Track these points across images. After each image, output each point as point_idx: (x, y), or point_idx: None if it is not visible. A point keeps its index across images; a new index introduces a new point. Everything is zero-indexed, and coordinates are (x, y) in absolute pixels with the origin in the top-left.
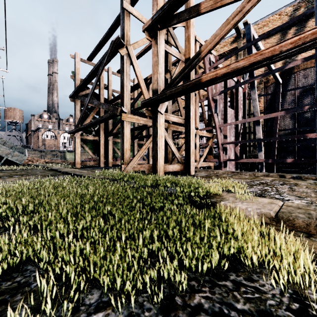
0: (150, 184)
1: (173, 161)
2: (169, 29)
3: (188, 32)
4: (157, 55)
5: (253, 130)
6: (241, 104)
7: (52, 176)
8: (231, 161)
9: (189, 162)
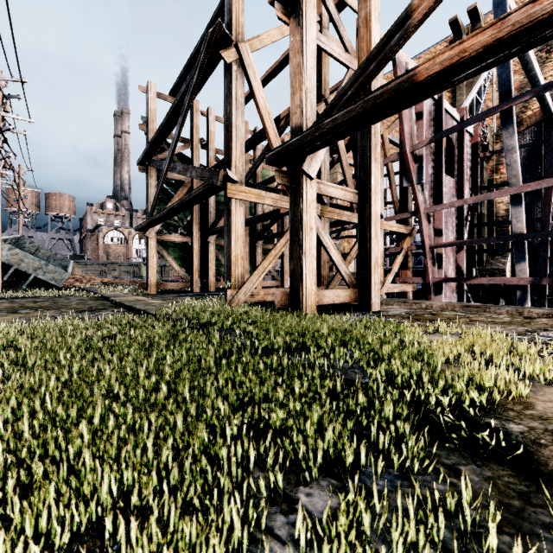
0: (285, 345)
1: (332, 281)
2: (326, 1)
3: (367, 8)
4: (300, 51)
5: (488, 220)
6: (468, 167)
7: (90, 312)
8: (449, 282)
9: (370, 285)
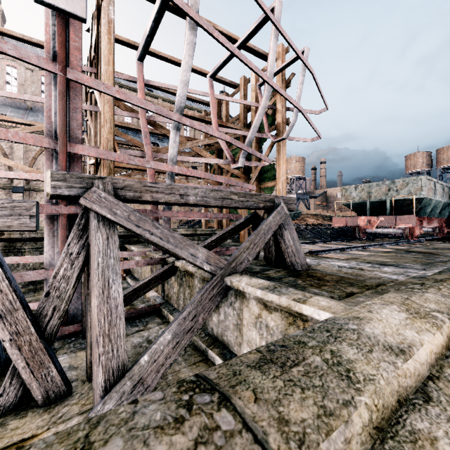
0: None
1: None
2: None
3: None
4: None
5: None
6: None
7: None
8: None
9: None
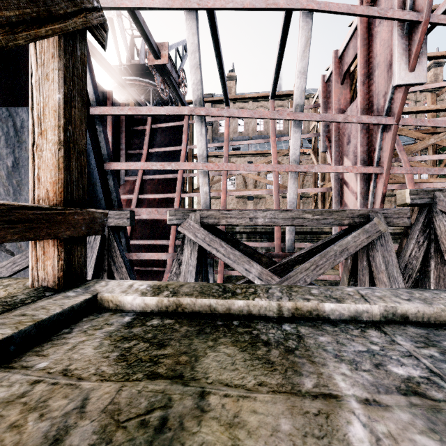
0: None
1: None
2: None
3: None
4: None
5: None
6: None
7: None
8: None
9: None
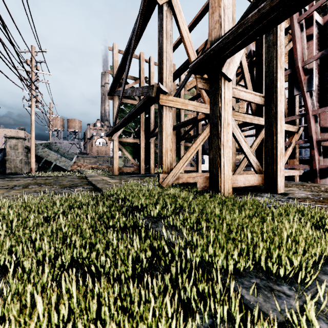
0: (230, 266)
1: (238, 168)
2: None
3: None
4: None
5: None
6: None
7: (69, 188)
8: None
9: (276, 171)
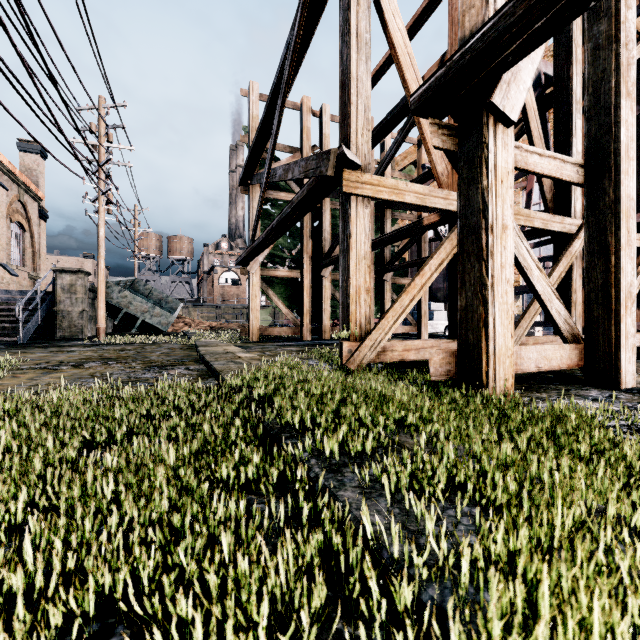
0: None
1: (517, 329)
2: None
3: None
4: None
5: None
6: None
7: (158, 369)
8: None
9: (615, 337)
